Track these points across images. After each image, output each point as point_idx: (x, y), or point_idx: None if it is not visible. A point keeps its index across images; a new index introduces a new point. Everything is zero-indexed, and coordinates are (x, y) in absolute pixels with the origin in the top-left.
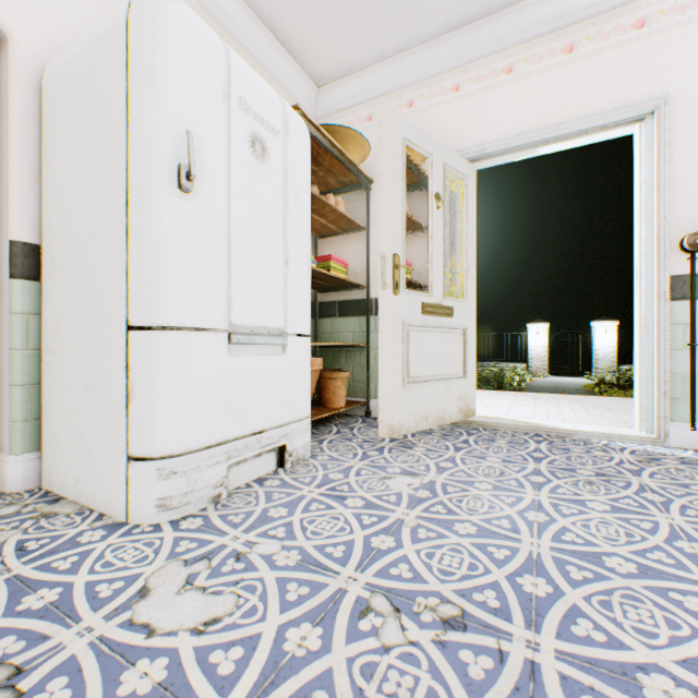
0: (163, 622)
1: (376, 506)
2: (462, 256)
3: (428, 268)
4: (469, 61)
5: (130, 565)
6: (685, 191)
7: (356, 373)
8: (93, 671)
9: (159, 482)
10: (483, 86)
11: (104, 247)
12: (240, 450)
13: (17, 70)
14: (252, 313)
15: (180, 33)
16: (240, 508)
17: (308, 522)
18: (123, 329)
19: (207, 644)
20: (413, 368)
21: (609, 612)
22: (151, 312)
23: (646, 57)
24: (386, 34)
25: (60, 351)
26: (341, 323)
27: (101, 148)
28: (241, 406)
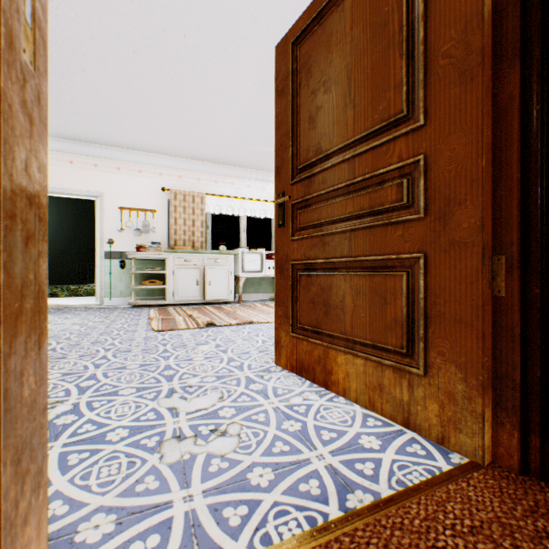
0: None
1: None
2: None
3: None
4: None
5: None
6: (110, 225)
7: None
8: None
9: None
10: None
11: None
12: None
13: None
14: None
15: None
16: None
17: None
18: None
19: None
20: None
21: None
22: None
23: (98, 177)
24: None
25: None
26: None
27: None
28: None
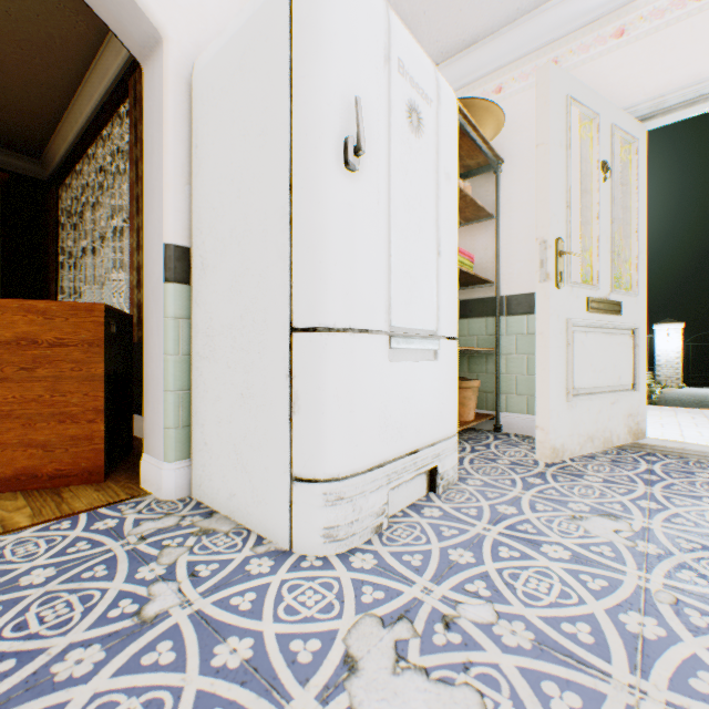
0: None
1: (591, 561)
2: (630, 239)
3: (592, 255)
4: None
5: (316, 615)
6: None
7: (481, 382)
8: None
9: (325, 508)
10: (661, 23)
11: (261, 241)
12: (398, 473)
13: (171, 69)
14: (408, 312)
15: None
16: (411, 545)
17: (510, 577)
18: (285, 332)
19: None
20: (578, 377)
21: None
22: (316, 311)
23: None
24: None
25: (211, 356)
26: (463, 325)
27: (259, 133)
28: (399, 420)
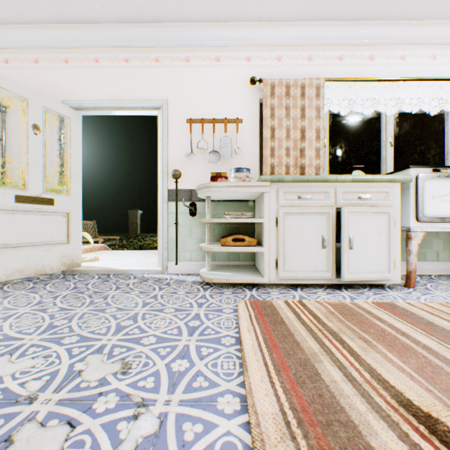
0: None
1: None
2: (69, 167)
3: (25, 173)
4: (73, 47)
5: None
6: (174, 149)
7: None
8: None
9: None
10: (83, 65)
11: None
12: None
13: None
14: None
15: None
16: None
17: None
18: None
19: None
20: (5, 238)
21: None
22: None
23: (160, 78)
24: (4, 6)
25: None
26: None
27: None
28: None
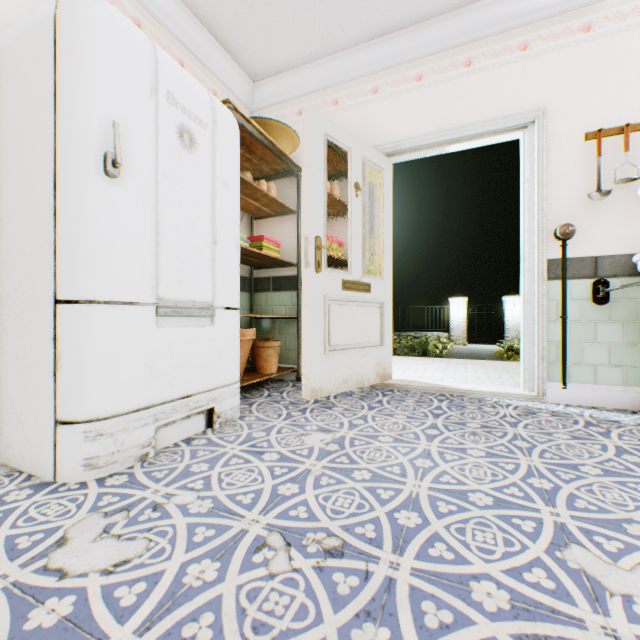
0: (76, 566)
1: (289, 459)
2: (380, 239)
3: (348, 249)
4: (386, 68)
5: (52, 519)
6: (558, 189)
7: (288, 342)
8: (3, 611)
9: (86, 443)
10: (398, 91)
11: (33, 226)
12: (168, 413)
13: None
14: (180, 288)
15: (107, 32)
16: (165, 465)
17: (225, 475)
18: (51, 303)
19: (114, 581)
20: (334, 337)
21: (461, 536)
22: (78, 287)
23: (528, 75)
24: (313, 39)
25: None
26: (275, 297)
27: (31, 134)
28: (169, 373)
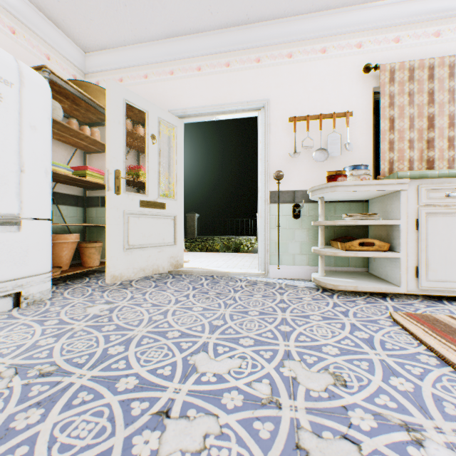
0: None
1: (65, 323)
2: (174, 173)
3: (146, 179)
4: (178, 58)
5: None
6: (276, 149)
7: None
8: None
9: None
10: (186, 75)
11: None
12: None
13: None
14: None
15: None
16: None
17: (3, 337)
18: None
19: None
20: (133, 239)
21: (141, 355)
22: None
23: (260, 78)
24: (125, 30)
25: None
26: (103, 211)
27: None
28: None
